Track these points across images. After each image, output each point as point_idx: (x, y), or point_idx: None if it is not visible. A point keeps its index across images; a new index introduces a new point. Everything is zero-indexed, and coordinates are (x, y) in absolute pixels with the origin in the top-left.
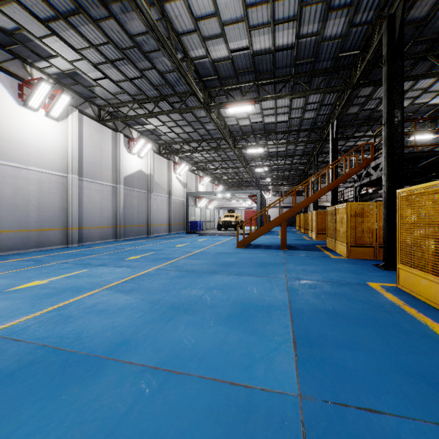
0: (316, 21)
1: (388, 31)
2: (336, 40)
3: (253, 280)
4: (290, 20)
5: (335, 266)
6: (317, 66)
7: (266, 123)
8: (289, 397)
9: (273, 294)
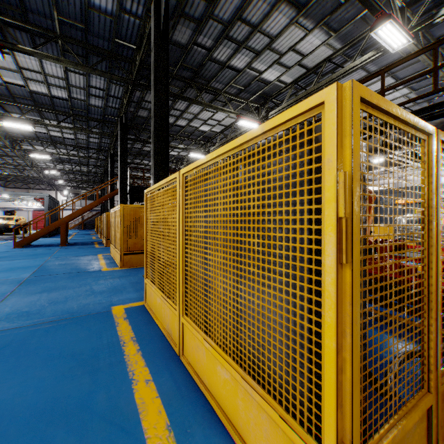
0: (82, 95)
1: (120, 124)
2: (99, 108)
3: (23, 261)
4: (61, 87)
5: (90, 251)
6: (90, 115)
7: (53, 136)
8: (24, 278)
9: (34, 263)
